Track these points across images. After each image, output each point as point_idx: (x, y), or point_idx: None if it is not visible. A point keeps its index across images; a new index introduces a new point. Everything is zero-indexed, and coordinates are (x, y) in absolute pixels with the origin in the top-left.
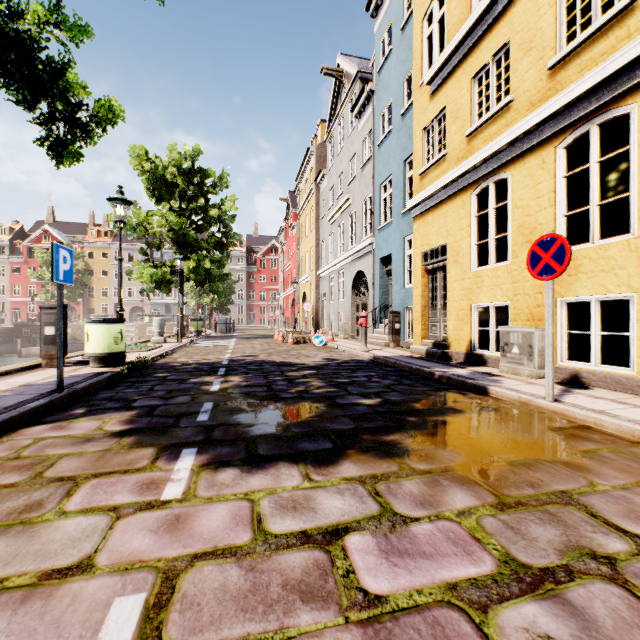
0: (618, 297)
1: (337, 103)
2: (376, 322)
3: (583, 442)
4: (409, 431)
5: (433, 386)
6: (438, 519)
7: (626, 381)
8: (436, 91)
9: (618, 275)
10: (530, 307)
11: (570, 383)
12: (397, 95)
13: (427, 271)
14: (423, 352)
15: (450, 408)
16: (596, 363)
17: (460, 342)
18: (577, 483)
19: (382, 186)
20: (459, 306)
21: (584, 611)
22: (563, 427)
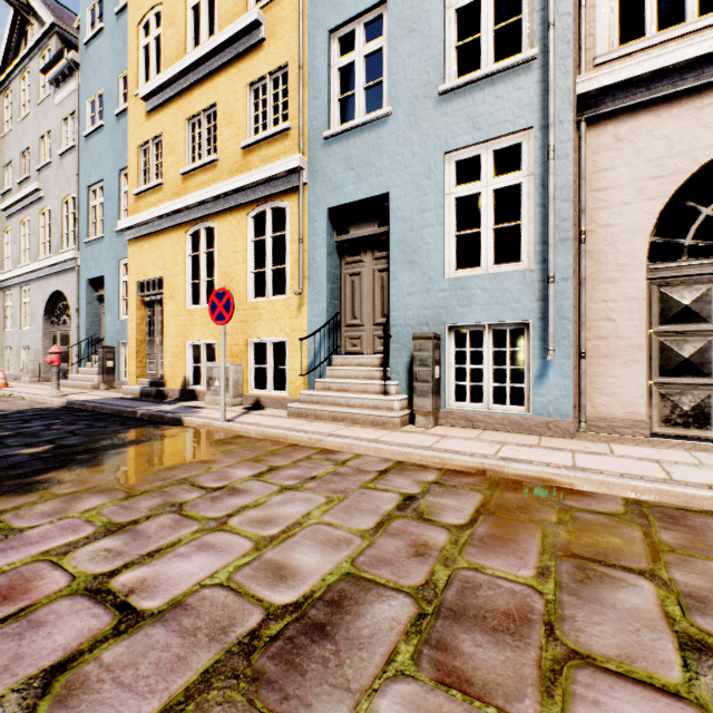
0: (281, 340)
1: (20, 45)
2: (82, 359)
3: (229, 446)
4: (72, 467)
5: (130, 424)
6: (61, 520)
7: (284, 401)
8: (153, 112)
9: (281, 324)
10: (231, 345)
11: (255, 407)
12: (111, 88)
13: (145, 303)
14: (138, 392)
15: (135, 441)
16: (270, 389)
17: (176, 379)
18: (200, 470)
19: (91, 189)
20: (175, 343)
21: (143, 531)
22: (224, 439)
